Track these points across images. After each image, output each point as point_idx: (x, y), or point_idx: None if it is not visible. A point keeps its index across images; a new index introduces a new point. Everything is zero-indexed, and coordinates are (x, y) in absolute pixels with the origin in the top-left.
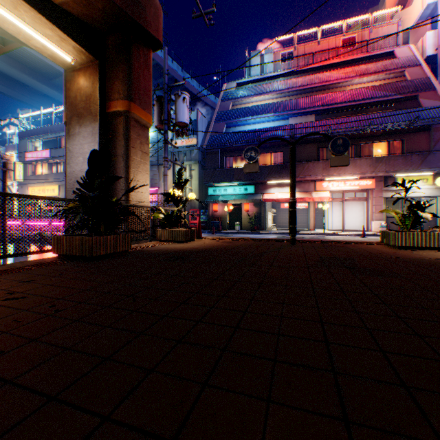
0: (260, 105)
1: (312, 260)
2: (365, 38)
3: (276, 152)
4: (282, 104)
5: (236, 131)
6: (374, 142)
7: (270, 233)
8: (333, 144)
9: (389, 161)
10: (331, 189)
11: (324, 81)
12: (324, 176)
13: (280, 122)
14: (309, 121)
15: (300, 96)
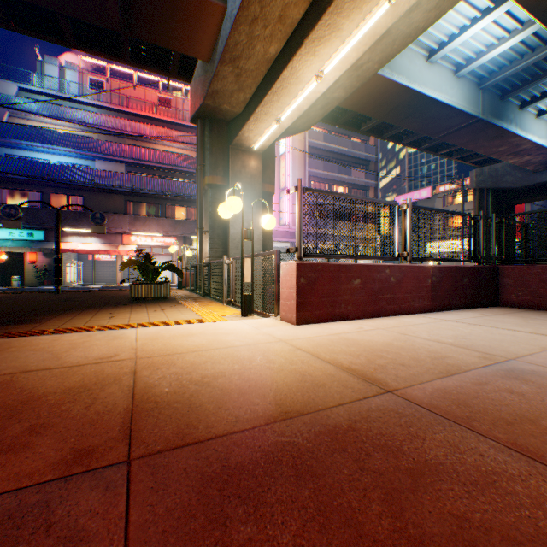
0: (56, 132)
1: (49, 299)
2: (180, 105)
3: (77, 195)
4: (88, 142)
5: (17, 155)
6: (178, 206)
7: (66, 288)
8: (94, 216)
9: (186, 224)
10: (140, 243)
11: (138, 132)
12: (131, 230)
13: (86, 161)
14: (120, 169)
15: (114, 138)
